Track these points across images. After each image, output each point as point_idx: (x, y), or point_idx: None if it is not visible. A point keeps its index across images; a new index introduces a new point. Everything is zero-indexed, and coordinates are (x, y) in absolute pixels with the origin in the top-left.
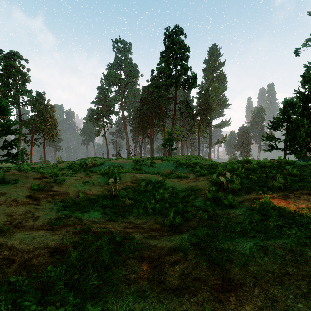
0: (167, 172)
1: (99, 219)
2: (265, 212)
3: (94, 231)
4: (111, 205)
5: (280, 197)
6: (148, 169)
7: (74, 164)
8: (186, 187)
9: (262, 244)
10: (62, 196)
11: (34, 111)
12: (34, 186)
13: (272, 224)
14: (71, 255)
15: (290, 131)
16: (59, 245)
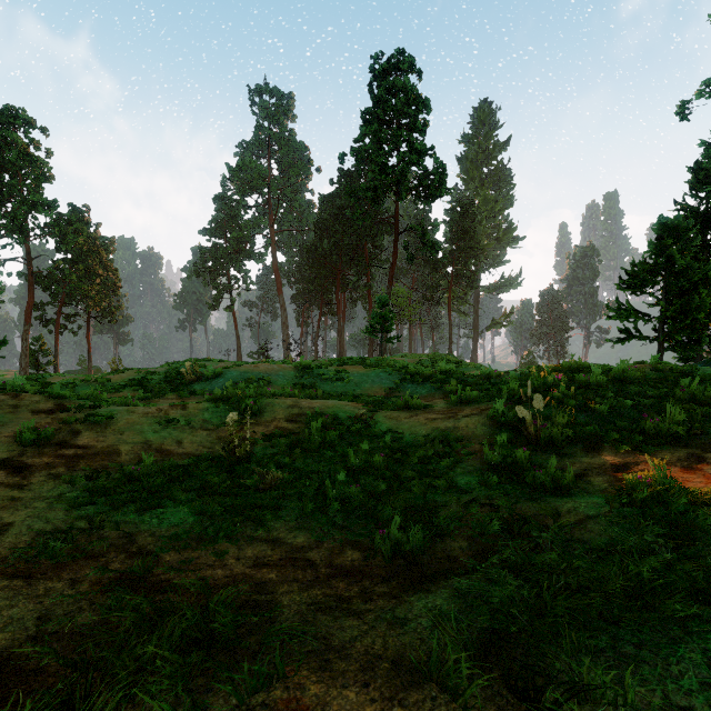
0: (378, 394)
1: (187, 533)
2: (670, 512)
3: (159, 579)
4: (226, 487)
5: (684, 462)
6: (333, 387)
7: (151, 374)
8: (428, 433)
9: None
10: (99, 460)
11: (64, 251)
12: (23, 433)
13: None
14: None
15: (674, 295)
16: (19, 647)
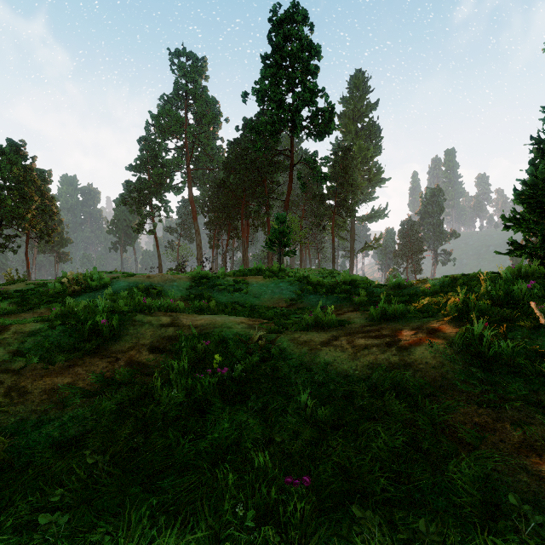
0: (278, 305)
1: None
2: None
3: None
4: None
5: None
6: (229, 298)
7: (42, 285)
8: (364, 374)
9: None
10: None
11: (3, 180)
12: None
13: None
14: None
15: None
16: None
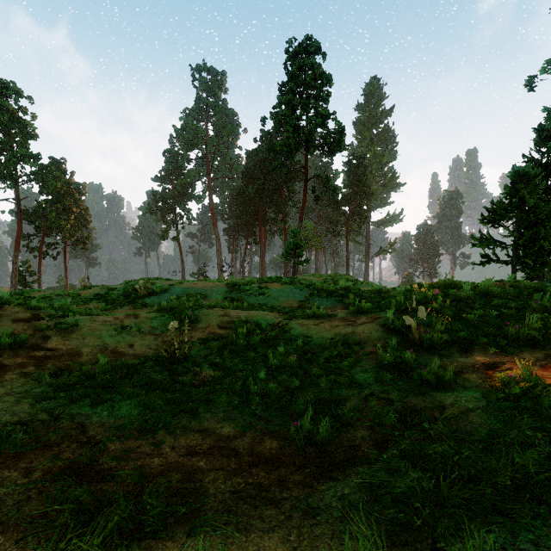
0: (291, 305)
1: (131, 424)
2: (540, 407)
3: (103, 468)
4: (167, 383)
5: (542, 362)
6: (256, 300)
7: (112, 290)
8: (332, 337)
9: None
10: (64, 360)
11: (46, 193)
12: (2, 338)
13: None
14: None
15: (525, 228)
16: None
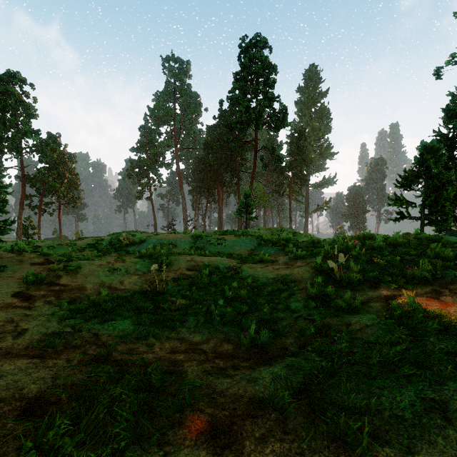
0: (243, 253)
1: (130, 335)
2: (413, 322)
3: (117, 359)
4: (152, 309)
5: (428, 294)
6: (215, 248)
7: (101, 240)
8: (274, 277)
9: (433, 395)
10: (74, 293)
11: (44, 162)
12: (28, 276)
13: (437, 348)
14: (55, 423)
15: (431, 191)
16: (44, 391)
